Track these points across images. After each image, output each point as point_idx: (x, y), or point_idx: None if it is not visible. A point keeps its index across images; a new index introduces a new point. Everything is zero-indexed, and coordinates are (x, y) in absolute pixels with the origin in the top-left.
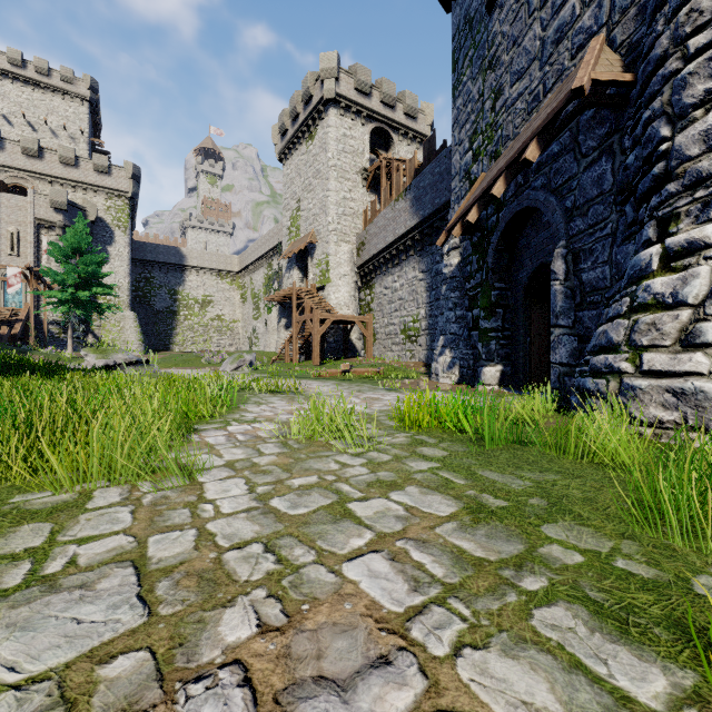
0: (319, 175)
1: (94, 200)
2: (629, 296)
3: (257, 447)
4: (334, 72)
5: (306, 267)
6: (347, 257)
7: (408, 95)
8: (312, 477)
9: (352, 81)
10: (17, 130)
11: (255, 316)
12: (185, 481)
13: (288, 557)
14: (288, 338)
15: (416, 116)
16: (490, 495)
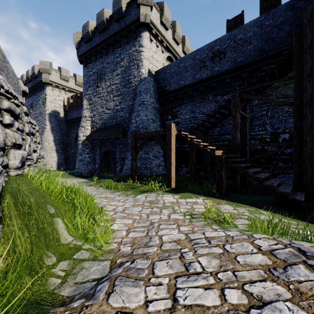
0: None
1: None
2: None
3: None
4: None
5: None
6: None
7: None
8: None
9: None
10: None
11: None
12: None
13: None
14: None
15: None
16: None
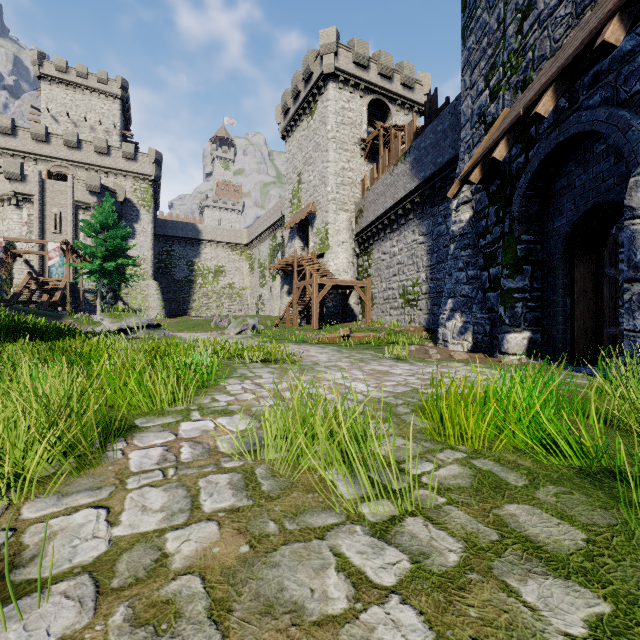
0: (319, 148)
1: (123, 184)
2: None
3: (197, 487)
4: (333, 47)
5: (307, 236)
6: (346, 225)
7: (405, 65)
8: None
9: (350, 55)
10: (62, 127)
11: (261, 284)
12: None
13: None
14: (289, 303)
15: (413, 86)
16: None
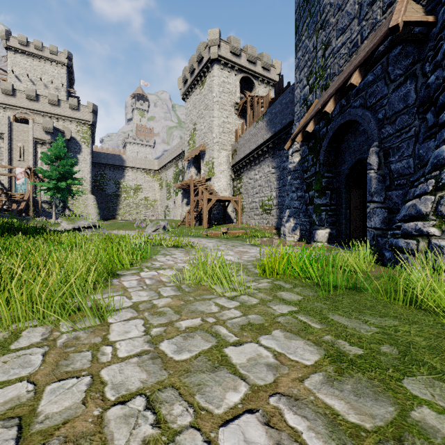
0: (208, 107)
1: (69, 126)
2: (434, 178)
3: (158, 290)
4: (217, 42)
5: (199, 166)
6: (225, 159)
7: (264, 55)
8: (196, 319)
9: (228, 47)
10: (23, 84)
11: (168, 197)
12: (96, 322)
13: (167, 418)
14: (188, 211)
15: (269, 68)
16: (344, 341)
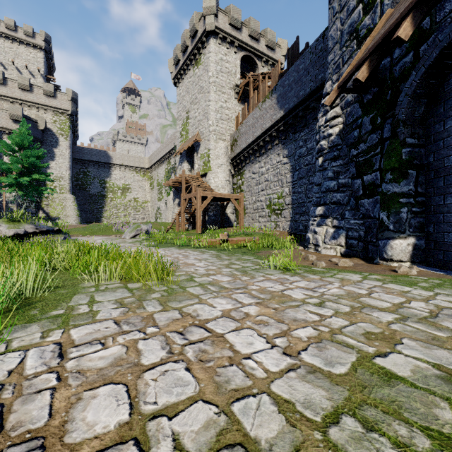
0: (203, 90)
1: (44, 116)
2: None
3: None
4: (213, 10)
5: (193, 161)
6: (223, 151)
7: (269, 31)
8: None
9: (227, 18)
10: None
11: (159, 198)
12: None
13: None
14: (178, 212)
15: (274, 48)
16: None
